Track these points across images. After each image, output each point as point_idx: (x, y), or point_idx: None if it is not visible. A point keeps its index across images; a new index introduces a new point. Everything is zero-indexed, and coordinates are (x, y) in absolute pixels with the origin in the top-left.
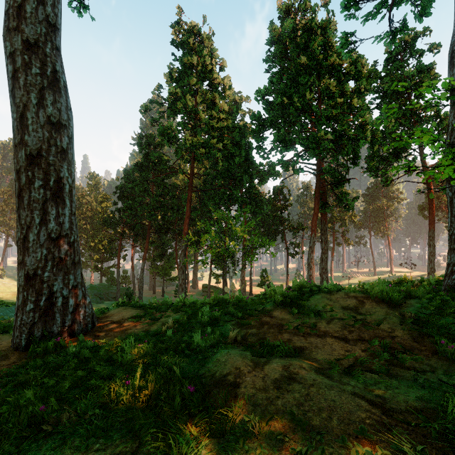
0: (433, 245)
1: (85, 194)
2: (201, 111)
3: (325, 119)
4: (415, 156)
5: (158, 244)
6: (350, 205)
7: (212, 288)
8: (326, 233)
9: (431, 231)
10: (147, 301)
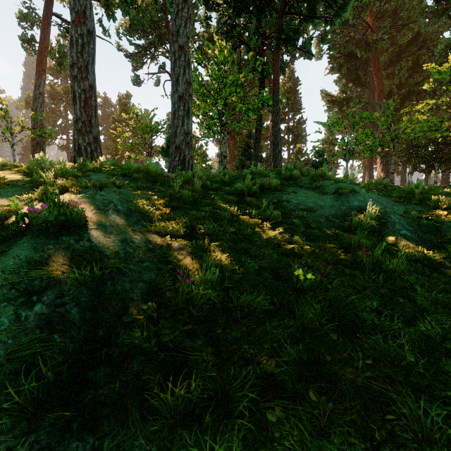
0: None
1: None
2: None
3: None
4: None
5: None
6: None
7: None
8: None
9: None
10: None
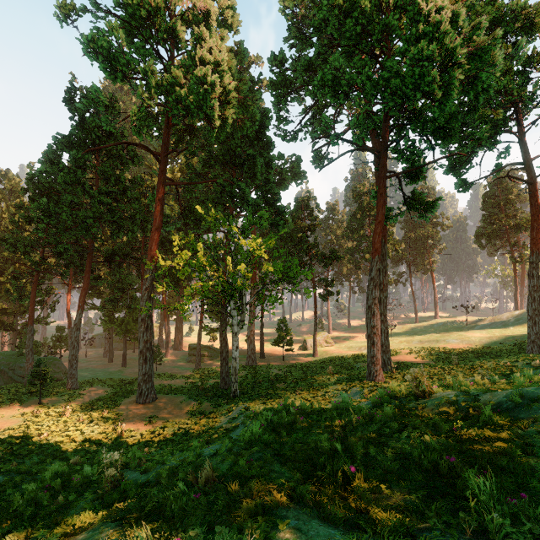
0: (537, 276)
1: None
2: (179, 21)
3: (413, 38)
4: (508, 146)
5: (110, 282)
6: (428, 212)
7: (204, 350)
8: (386, 259)
9: (534, 254)
10: (92, 377)
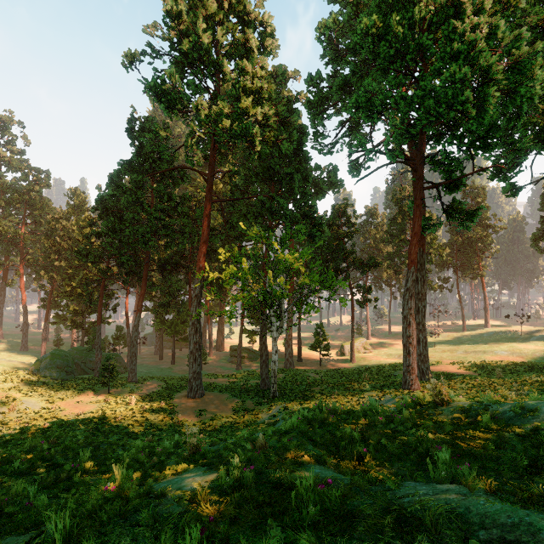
0: None
1: (60, 216)
2: (225, 59)
3: (448, 56)
4: None
5: (163, 288)
6: (469, 221)
7: (245, 352)
8: (424, 268)
9: None
10: (147, 372)
